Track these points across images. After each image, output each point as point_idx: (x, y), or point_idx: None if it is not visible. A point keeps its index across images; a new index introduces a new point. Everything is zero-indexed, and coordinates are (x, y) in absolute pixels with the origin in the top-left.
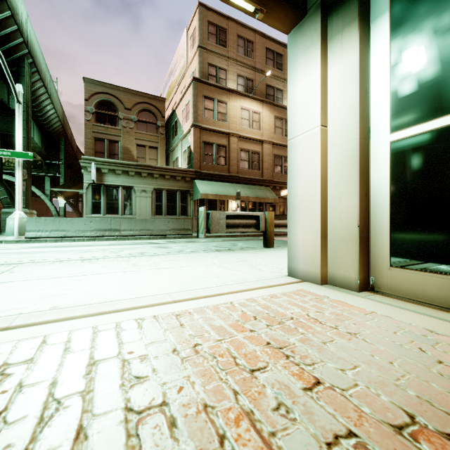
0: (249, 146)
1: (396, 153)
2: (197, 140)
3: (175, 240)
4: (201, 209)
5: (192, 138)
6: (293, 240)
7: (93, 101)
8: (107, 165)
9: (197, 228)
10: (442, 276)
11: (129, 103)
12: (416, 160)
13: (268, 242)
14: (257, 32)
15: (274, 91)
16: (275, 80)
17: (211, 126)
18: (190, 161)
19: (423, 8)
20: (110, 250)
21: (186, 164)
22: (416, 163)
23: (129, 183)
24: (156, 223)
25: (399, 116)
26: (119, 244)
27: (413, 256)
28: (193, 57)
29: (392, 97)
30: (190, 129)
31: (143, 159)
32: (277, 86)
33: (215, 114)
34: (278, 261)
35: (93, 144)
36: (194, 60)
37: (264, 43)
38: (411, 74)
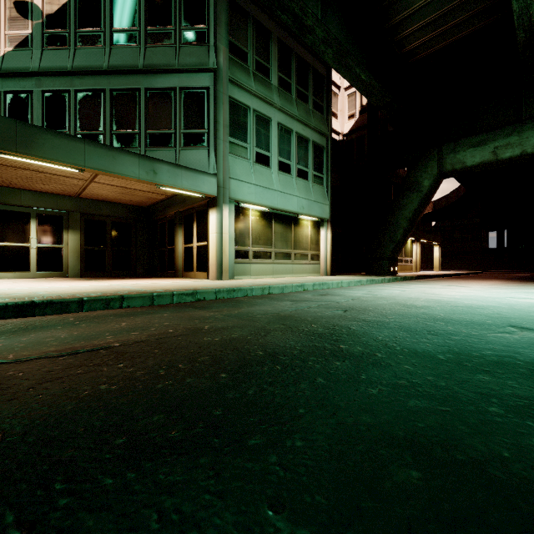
0: None
1: (1, 247)
2: None
3: None
4: None
5: None
6: None
7: None
8: None
9: None
10: (12, 273)
11: None
12: (6, 250)
13: None
14: None
15: None
16: None
17: None
18: None
19: (8, 220)
20: None
21: None
22: (6, 251)
23: None
24: None
25: (2, 239)
26: None
27: (5, 270)
28: None
29: (0, 235)
30: None
31: None
32: None
33: None
34: None
35: None
36: None
37: None
38: (5, 232)
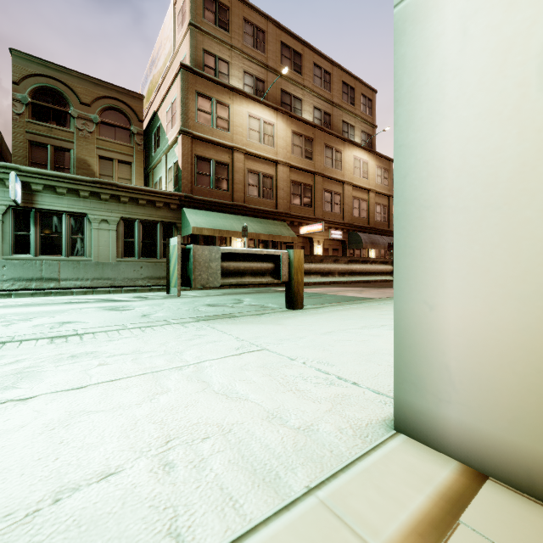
0: (260, 167)
1: None
2: (188, 153)
3: (149, 294)
4: (174, 242)
5: (180, 149)
6: (420, 321)
7: (28, 86)
8: (42, 179)
9: (168, 278)
10: None
11: (88, 96)
12: None
13: (295, 301)
14: (270, 20)
15: (291, 99)
16: (292, 85)
17: (208, 136)
18: (178, 182)
19: None
20: (3, 318)
21: (172, 187)
22: None
23: (79, 209)
24: (121, 269)
25: None
26: (44, 303)
27: None
28: (182, 39)
29: None
30: (177, 137)
31: (110, 177)
32: (295, 93)
33: (213, 119)
34: (328, 350)
35: (28, 150)
36: (184, 44)
37: (279, 35)
38: None
